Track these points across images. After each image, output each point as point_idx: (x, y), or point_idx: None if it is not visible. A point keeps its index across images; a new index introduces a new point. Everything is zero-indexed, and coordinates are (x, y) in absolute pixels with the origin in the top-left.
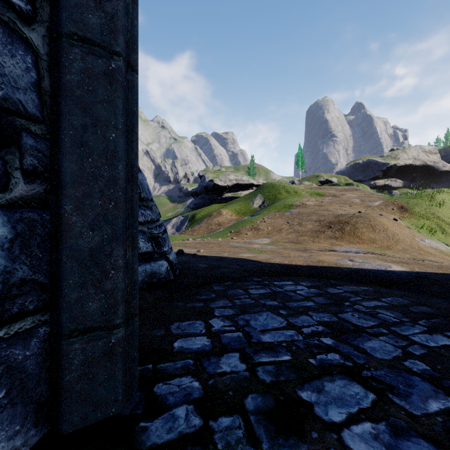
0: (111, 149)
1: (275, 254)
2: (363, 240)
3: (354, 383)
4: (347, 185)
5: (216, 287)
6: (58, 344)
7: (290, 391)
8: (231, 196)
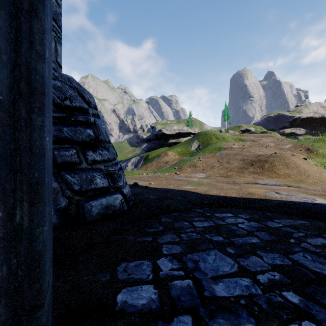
0: None
1: (211, 187)
2: (280, 175)
3: None
4: (262, 133)
5: (164, 219)
6: None
7: None
8: (175, 142)
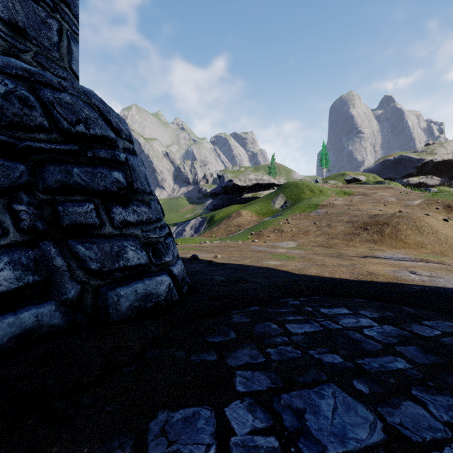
0: None
1: (307, 262)
2: (409, 245)
3: None
4: (377, 183)
5: (237, 318)
6: None
7: None
8: (251, 196)
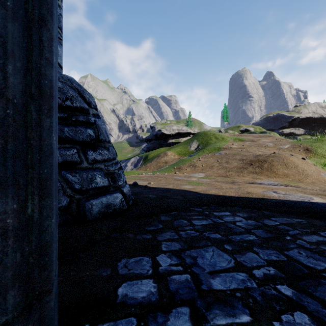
0: None
1: (210, 186)
2: (279, 175)
3: None
4: (261, 133)
5: (163, 218)
6: None
7: None
8: (174, 142)
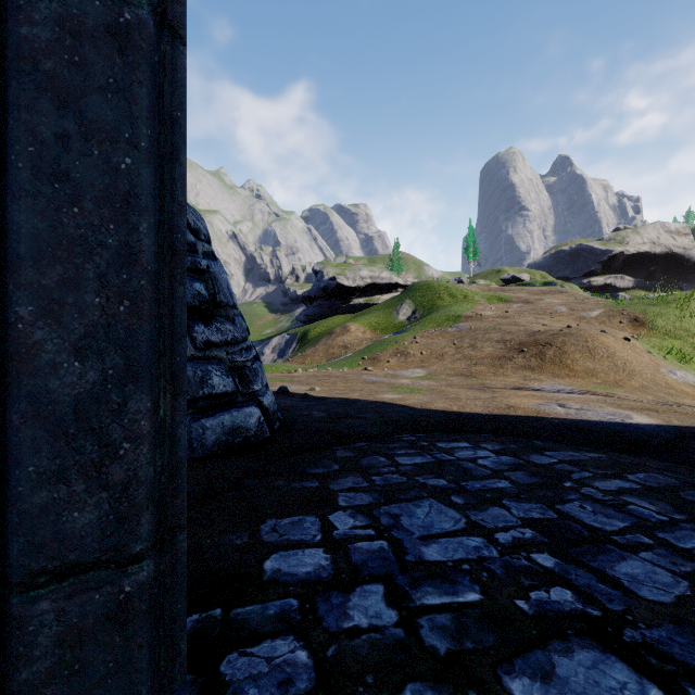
0: (123, 189)
1: (435, 395)
2: (576, 372)
3: (612, 659)
4: (546, 285)
5: (341, 453)
6: (4, 602)
7: (488, 678)
8: (364, 303)
